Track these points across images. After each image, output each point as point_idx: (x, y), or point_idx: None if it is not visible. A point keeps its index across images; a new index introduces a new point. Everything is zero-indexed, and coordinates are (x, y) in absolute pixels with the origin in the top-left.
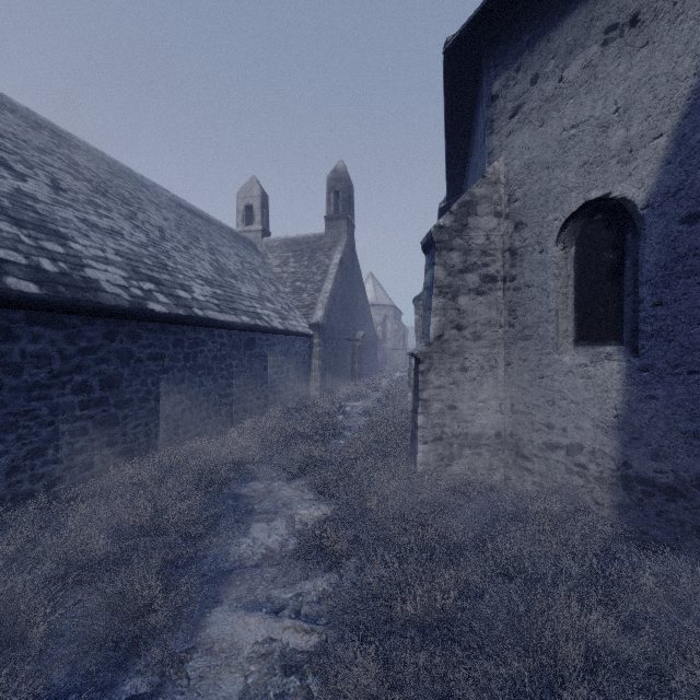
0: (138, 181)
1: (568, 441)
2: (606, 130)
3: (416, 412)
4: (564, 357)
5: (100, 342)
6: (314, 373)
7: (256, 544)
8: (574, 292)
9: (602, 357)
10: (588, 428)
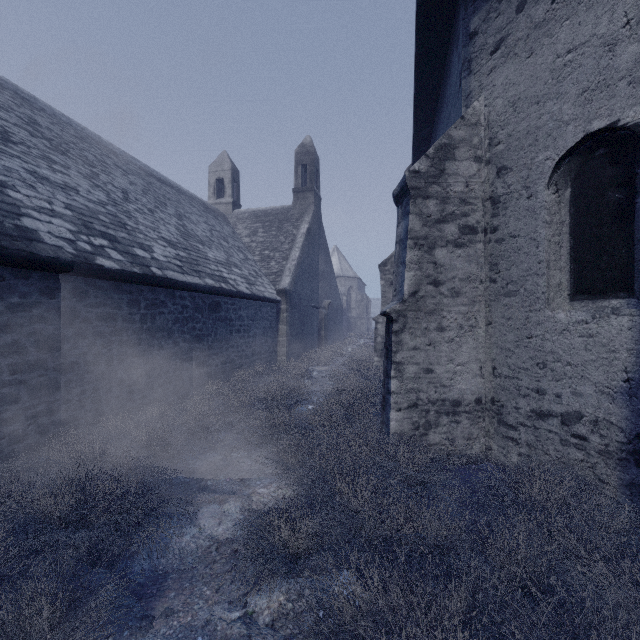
0: (107, 148)
1: (563, 408)
2: (613, 48)
3: (388, 376)
4: (558, 313)
5: (36, 299)
6: (281, 338)
7: (203, 534)
8: (570, 240)
9: (607, 311)
10: (590, 394)
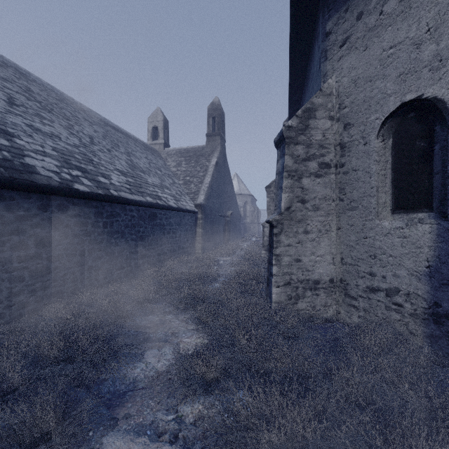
0: (78, 106)
1: (387, 285)
2: (419, 46)
3: (271, 264)
4: (384, 222)
5: (34, 212)
6: (198, 238)
7: (148, 368)
8: (392, 173)
9: (415, 221)
10: (404, 275)
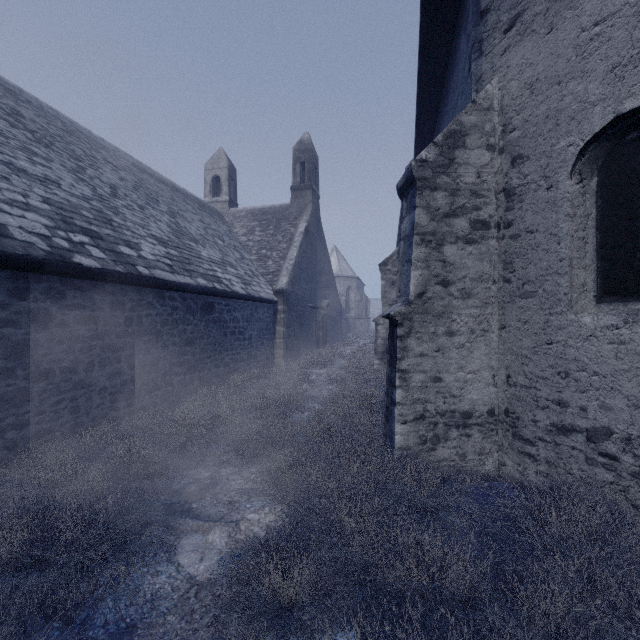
0: (97, 143)
1: (589, 423)
2: None
3: (392, 385)
4: (584, 317)
5: (2, 300)
6: (278, 340)
7: (181, 573)
8: (597, 235)
9: None
10: (621, 408)
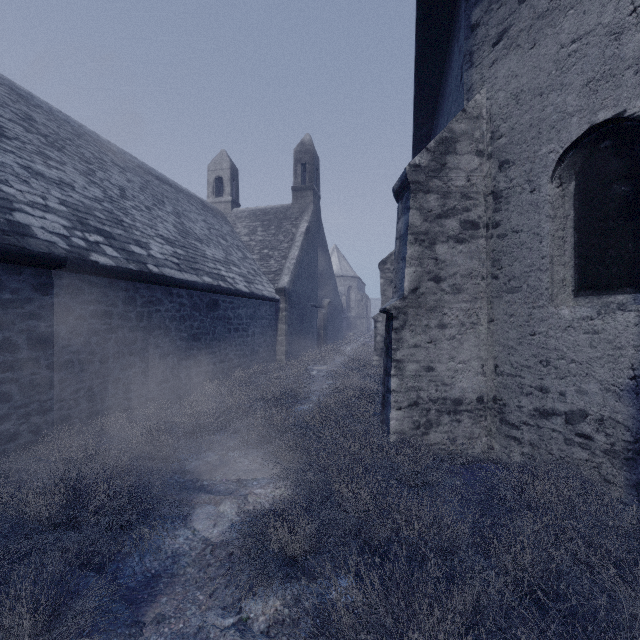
0: (104, 145)
1: (567, 407)
2: (619, 37)
3: (388, 375)
4: (562, 309)
5: (28, 295)
6: (280, 337)
7: (197, 536)
8: (574, 234)
9: (613, 307)
10: (595, 392)
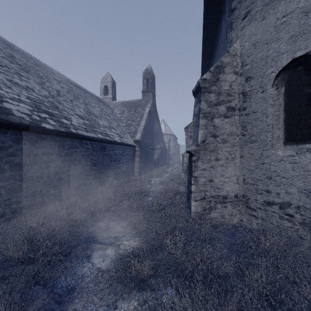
0: (49, 70)
1: (280, 200)
2: (307, 14)
3: (190, 184)
4: (278, 151)
5: (10, 144)
6: (136, 164)
7: (94, 266)
8: (284, 113)
9: (304, 150)
10: (295, 193)
